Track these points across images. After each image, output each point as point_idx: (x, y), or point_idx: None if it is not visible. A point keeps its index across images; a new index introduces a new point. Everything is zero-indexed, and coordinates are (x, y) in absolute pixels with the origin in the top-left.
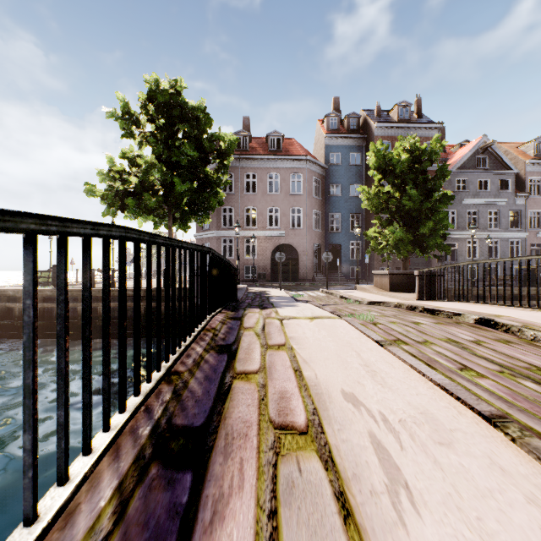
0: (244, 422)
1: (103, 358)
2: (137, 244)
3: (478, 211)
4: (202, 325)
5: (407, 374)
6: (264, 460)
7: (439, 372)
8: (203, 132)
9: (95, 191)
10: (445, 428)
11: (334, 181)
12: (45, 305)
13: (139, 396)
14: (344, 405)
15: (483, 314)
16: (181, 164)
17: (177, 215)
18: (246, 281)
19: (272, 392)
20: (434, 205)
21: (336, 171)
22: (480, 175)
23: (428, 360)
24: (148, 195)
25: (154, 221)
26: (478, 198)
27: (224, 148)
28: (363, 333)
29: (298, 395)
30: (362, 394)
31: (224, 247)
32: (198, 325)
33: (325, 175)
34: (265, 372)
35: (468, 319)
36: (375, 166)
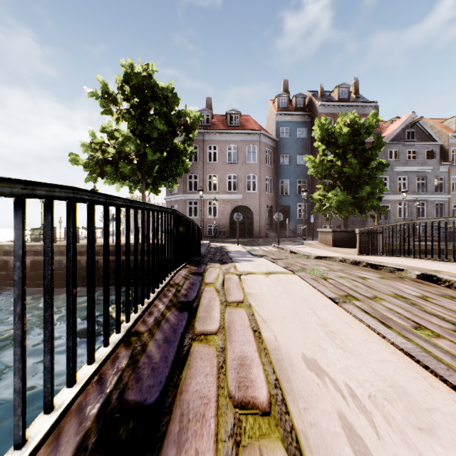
0: (202, 397)
1: (45, 332)
2: (91, 206)
3: (407, 177)
4: (166, 280)
5: (366, 335)
6: (222, 453)
7: (394, 331)
8: (171, 109)
9: (79, 160)
10: (420, 408)
11: (284, 152)
12: (36, 258)
13: (94, 363)
14: (307, 375)
15: (424, 270)
16: (152, 137)
17: (150, 181)
18: (208, 237)
19: (231, 358)
20: (371, 172)
21: (285, 143)
22: (409, 146)
23: (381, 317)
24: (124, 164)
25: (129, 186)
26: (407, 166)
27: (189, 123)
28: (317, 289)
29: (258, 361)
30: (324, 360)
31: (190, 208)
32: (162, 281)
33: (276, 147)
34: (225, 333)
35: (411, 275)
36: (320, 139)
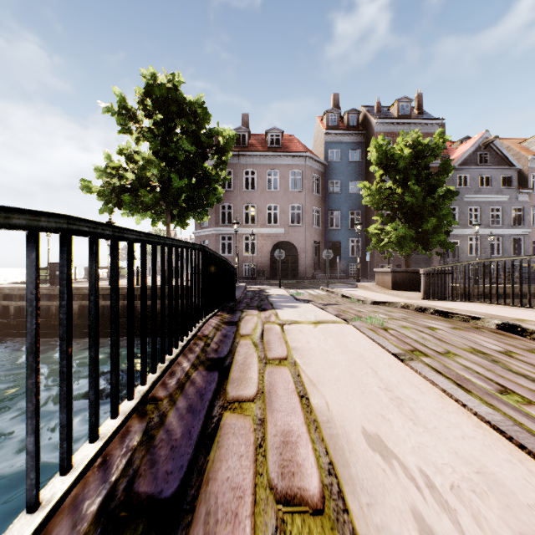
0: (234, 488)
1: (27, 406)
2: (93, 240)
3: (479, 208)
4: (193, 331)
5: (441, 402)
6: None
7: (475, 396)
8: (201, 127)
9: (91, 187)
10: (520, 503)
11: (333, 178)
12: (41, 303)
13: (97, 441)
14: (369, 456)
15: (505, 318)
16: (178, 160)
17: (175, 212)
18: (245, 278)
19: (273, 433)
20: (438, 201)
21: (335, 167)
22: (482, 171)
23: (457, 378)
24: (144, 191)
25: (152, 218)
26: (479, 194)
27: (222, 143)
28: (377, 343)
29: (307, 438)
30: (390, 436)
31: (223, 244)
32: (187, 332)
33: (324, 172)
34: (264, 399)
35: (489, 324)
36: (377, 162)
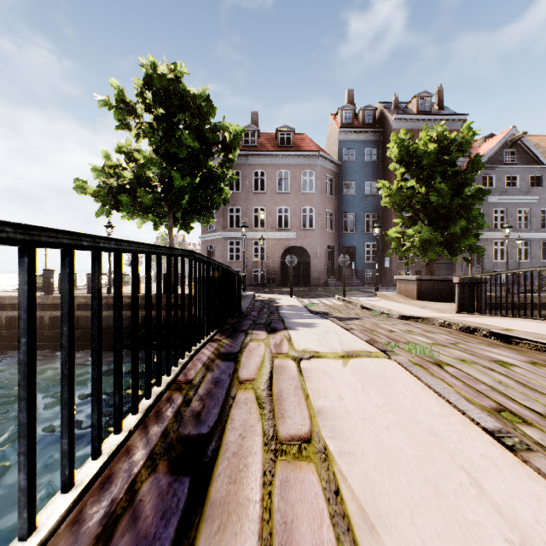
0: None
1: None
2: None
3: (506, 210)
4: (171, 375)
5: None
6: None
7: None
8: (205, 121)
9: (86, 187)
10: None
11: (348, 178)
12: None
13: None
14: None
15: None
16: (180, 157)
17: (179, 215)
18: (254, 285)
19: None
20: (467, 201)
21: (350, 167)
22: (508, 170)
23: None
24: (143, 191)
25: (154, 221)
26: (506, 195)
27: (229, 140)
28: (447, 400)
29: None
30: None
31: (231, 249)
32: (160, 380)
33: (338, 172)
34: None
35: None
36: (397, 159)
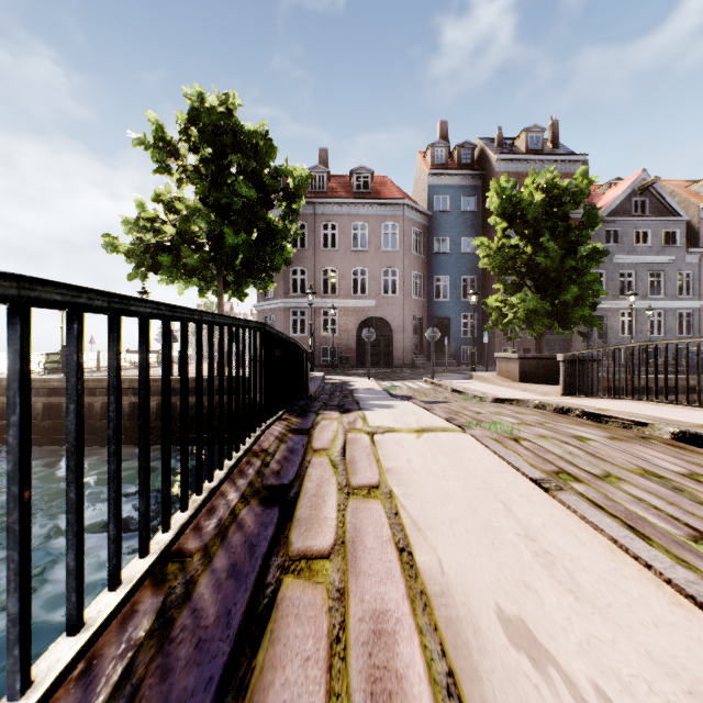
0: None
1: None
2: (73, 316)
3: (634, 273)
4: (246, 444)
5: (612, 561)
6: None
7: (657, 546)
8: (264, 165)
9: (118, 245)
10: None
11: (440, 233)
12: (51, 400)
13: (80, 632)
14: (512, 660)
15: (682, 424)
16: (233, 208)
17: (230, 279)
18: (323, 366)
19: (357, 615)
20: (581, 264)
21: (442, 219)
22: (638, 224)
23: (627, 517)
24: (188, 251)
25: (199, 286)
26: (634, 255)
27: (293, 187)
28: (507, 462)
29: (411, 624)
30: (541, 622)
31: (294, 321)
32: (238, 446)
33: (428, 225)
34: (345, 554)
35: (661, 433)
36: (498, 211)
